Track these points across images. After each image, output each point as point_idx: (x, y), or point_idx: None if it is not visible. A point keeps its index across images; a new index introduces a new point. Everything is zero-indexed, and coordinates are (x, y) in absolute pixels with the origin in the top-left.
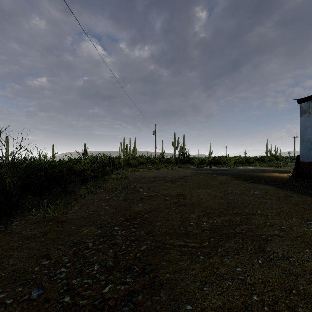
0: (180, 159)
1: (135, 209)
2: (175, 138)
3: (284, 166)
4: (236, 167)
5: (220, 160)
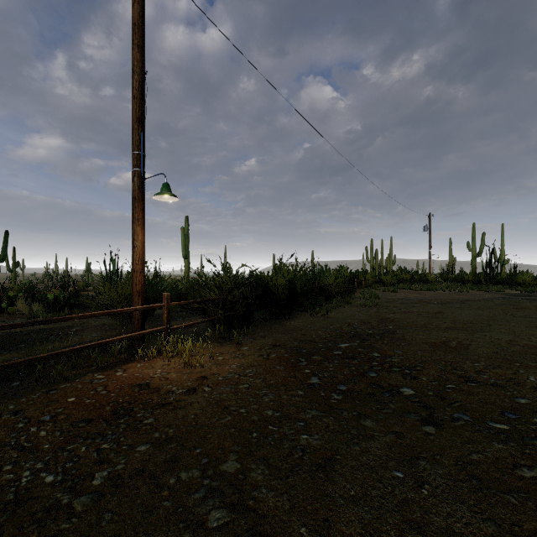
0: (487, 276)
1: (386, 316)
2: (474, 235)
3: None
4: None
5: None
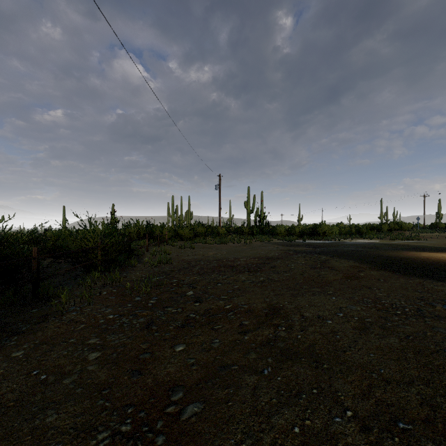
0: (257, 228)
1: (160, 375)
2: (249, 196)
3: (417, 239)
4: (343, 240)
5: (318, 229)
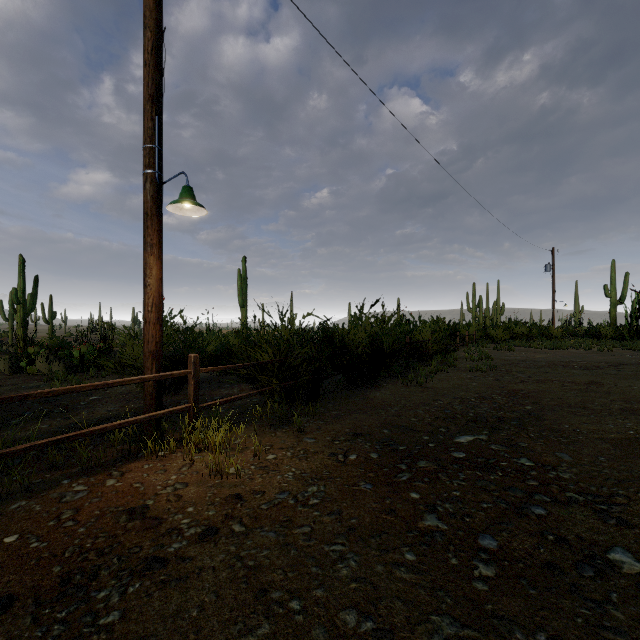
0: (632, 329)
1: (514, 388)
2: (614, 276)
3: None
4: None
5: None
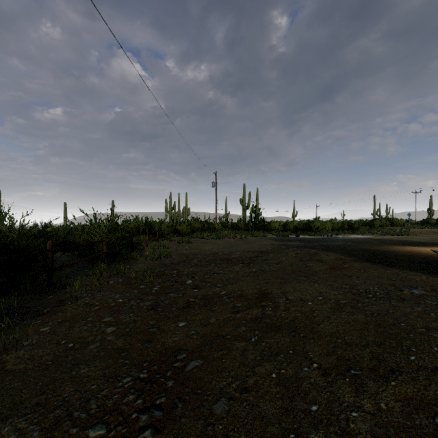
0: (252, 224)
1: (167, 342)
2: (244, 193)
3: (407, 234)
4: (335, 235)
5: (311, 225)
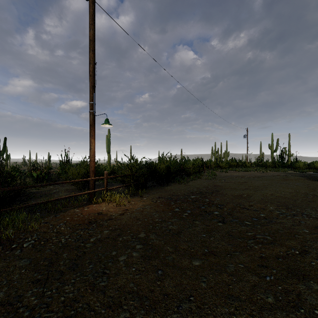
0: (279, 163)
1: (217, 184)
2: (272, 140)
3: None
4: None
5: None
